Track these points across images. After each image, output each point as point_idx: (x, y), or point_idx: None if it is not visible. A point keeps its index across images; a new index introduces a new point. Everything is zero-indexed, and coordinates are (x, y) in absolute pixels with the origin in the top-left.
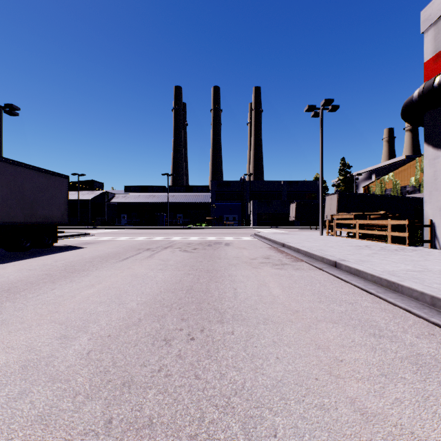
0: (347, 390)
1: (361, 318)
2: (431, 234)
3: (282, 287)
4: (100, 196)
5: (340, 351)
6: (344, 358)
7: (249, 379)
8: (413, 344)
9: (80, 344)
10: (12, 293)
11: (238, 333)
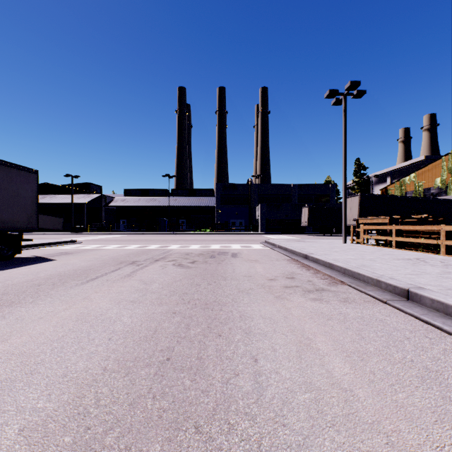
0: None
1: None
2: None
3: (346, 354)
4: (97, 199)
5: None
6: None
7: None
8: None
9: None
10: None
11: None
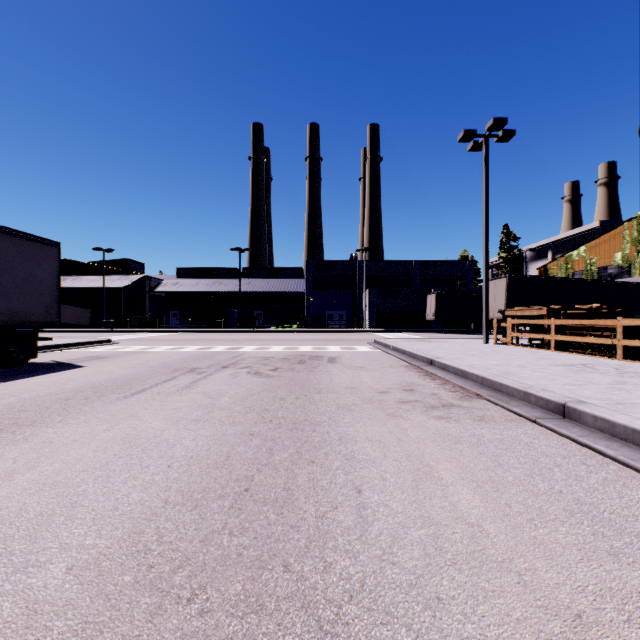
0: None
1: None
2: None
3: (476, 484)
4: (138, 282)
5: None
6: None
7: None
8: None
9: None
10: None
11: None
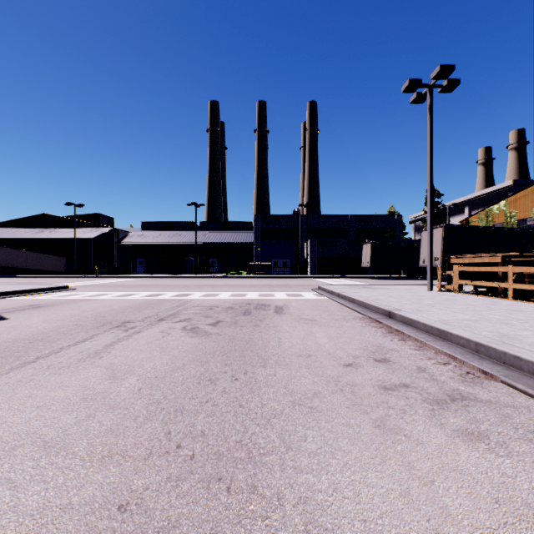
0: None
1: None
2: None
3: None
4: (107, 234)
5: None
6: None
7: None
8: None
9: None
10: None
11: None
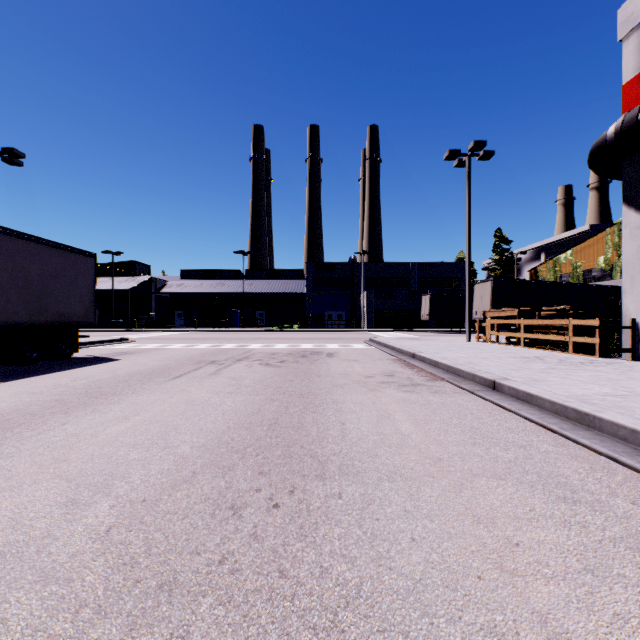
0: (532, 598)
1: (541, 470)
2: (633, 340)
3: (415, 421)
4: (144, 284)
5: (513, 528)
6: (522, 540)
7: (368, 577)
8: (628, 516)
9: (96, 516)
10: (1, 431)
11: (349, 497)
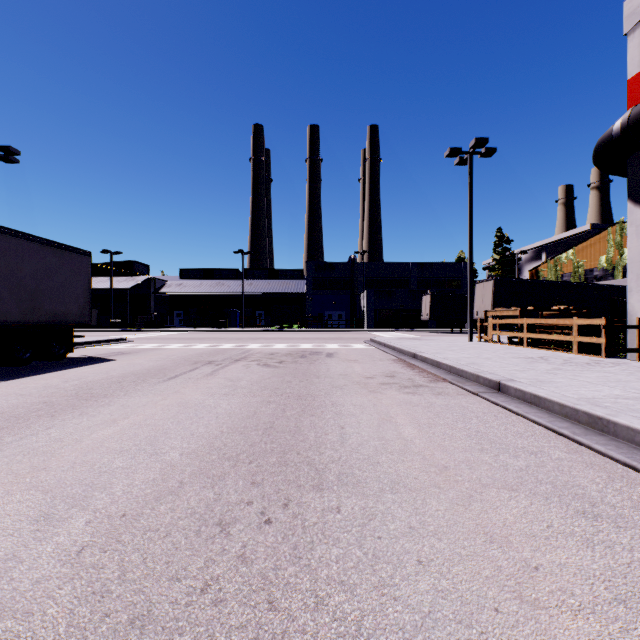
0: (559, 637)
1: (555, 480)
2: (639, 340)
3: (418, 425)
4: (143, 283)
5: (530, 548)
6: (541, 563)
7: (369, 610)
8: None
9: (69, 533)
10: None
11: (348, 511)
